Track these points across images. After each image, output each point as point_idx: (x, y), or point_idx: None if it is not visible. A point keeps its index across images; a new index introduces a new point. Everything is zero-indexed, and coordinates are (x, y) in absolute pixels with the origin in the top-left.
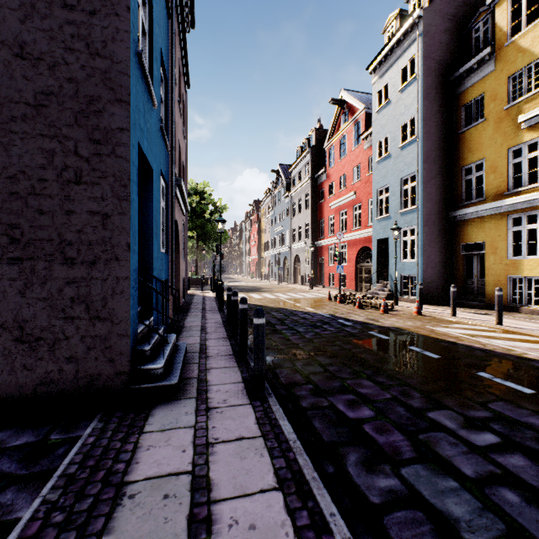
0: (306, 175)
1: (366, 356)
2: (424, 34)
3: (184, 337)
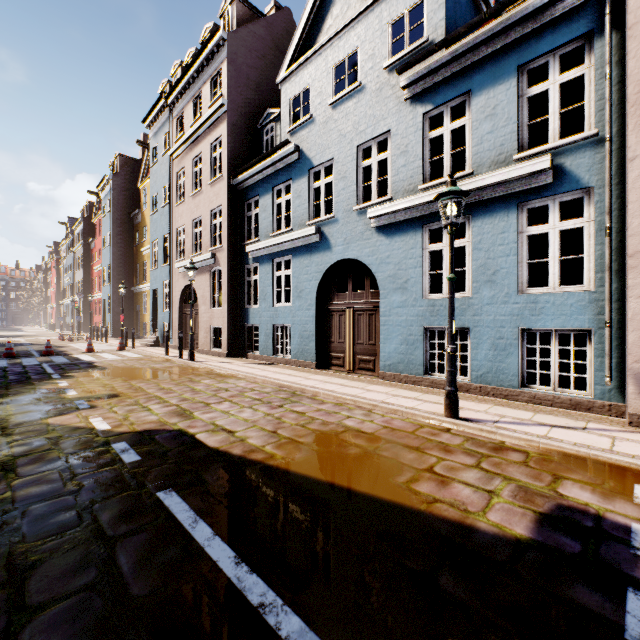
0: (82, 239)
1: None
2: (113, 189)
3: None
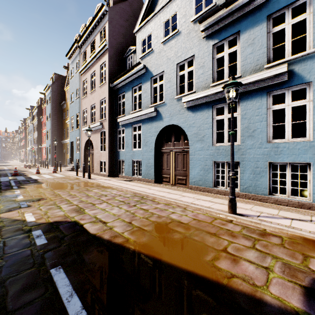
0: (36, 117)
1: None
2: (51, 91)
3: None
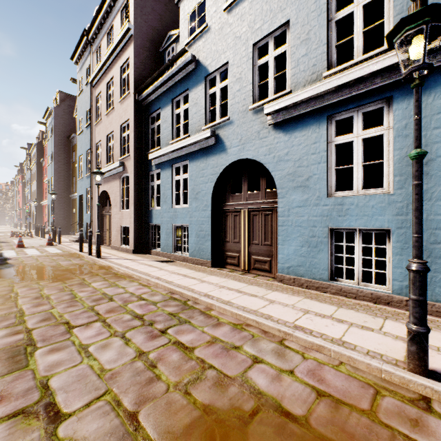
0: (35, 159)
1: None
2: (54, 118)
3: None
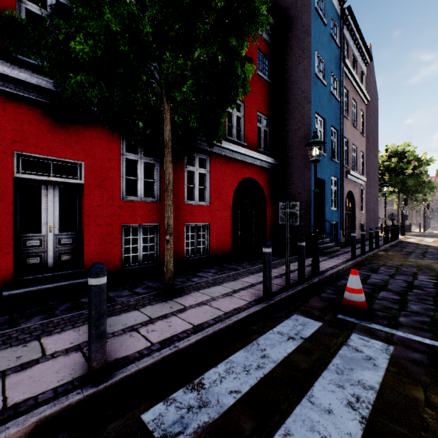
0: None
1: None
2: None
3: (344, 248)
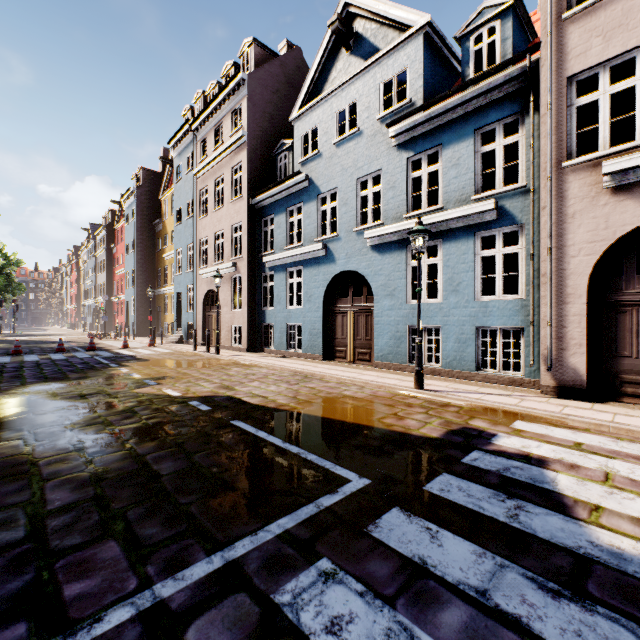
0: (104, 245)
1: (43, 345)
2: (137, 200)
3: None
